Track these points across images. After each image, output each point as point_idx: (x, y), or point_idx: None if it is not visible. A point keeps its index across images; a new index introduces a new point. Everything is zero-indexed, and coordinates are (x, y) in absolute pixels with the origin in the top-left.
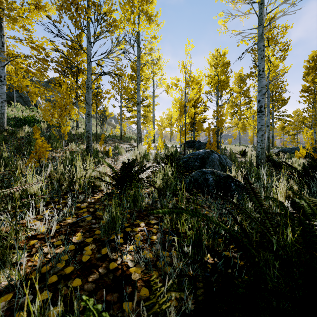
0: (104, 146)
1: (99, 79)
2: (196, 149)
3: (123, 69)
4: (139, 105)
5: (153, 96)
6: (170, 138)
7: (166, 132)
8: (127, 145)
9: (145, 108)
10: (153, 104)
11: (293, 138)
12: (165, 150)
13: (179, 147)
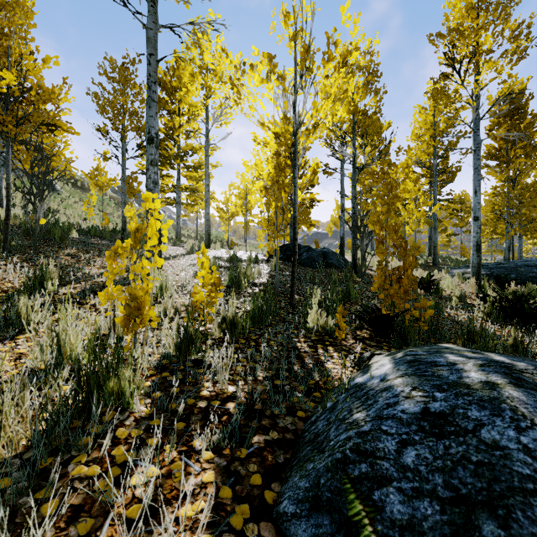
0: None
1: (13, 48)
2: (304, 266)
3: (129, 68)
4: (155, 144)
5: (207, 143)
6: (244, 237)
7: (237, 223)
8: (120, 260)
9: (190, 171)
10: (207, 162)
11: (449, 240)
12: (232, 279)
13: (265, 260)
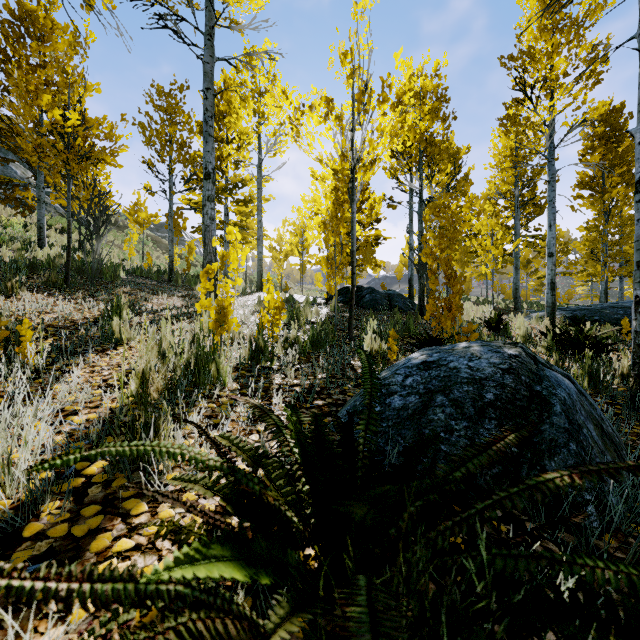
0: (70, 307)
1: (76, 87)
2: (366, 308)
3: (176, 95)
4: (212, 179)
5: (259, 174)
6: (300, 280)
7: (291, 265)
8: (175, 299)
9: (240, 206)
10: (259, 195)
11: (541, 284)
12: (290, 316)
13: (324, 303)
